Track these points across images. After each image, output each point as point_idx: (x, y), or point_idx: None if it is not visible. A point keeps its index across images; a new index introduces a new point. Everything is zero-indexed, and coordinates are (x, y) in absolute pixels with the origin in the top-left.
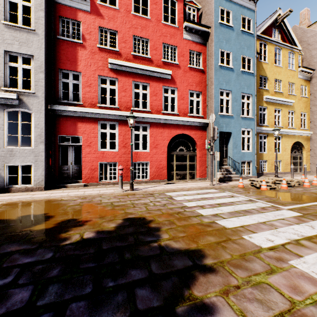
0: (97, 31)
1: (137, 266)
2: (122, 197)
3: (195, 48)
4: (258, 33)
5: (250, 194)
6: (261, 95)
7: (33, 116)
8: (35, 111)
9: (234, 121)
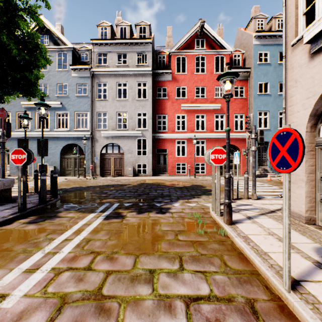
0: (175, 90)
1: (197, 190)
2: (190, 180)
3: (239, 84)
4: None
5: (268, 183)
6: None
7: (147, 140)
8: (148, 138)
9: (271, 133)
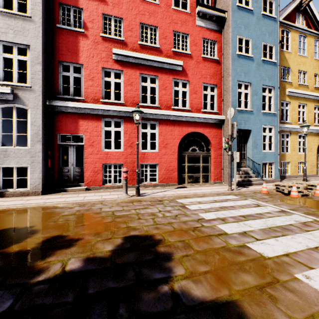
0: (101, 19)
1: None
2: (125, 205)
3: (209, 36)
4: (280, 19)
5: (280, 202)
6: (283, 88)
7: (30, 112)
8: (31, 106)
9: (253, 117)
